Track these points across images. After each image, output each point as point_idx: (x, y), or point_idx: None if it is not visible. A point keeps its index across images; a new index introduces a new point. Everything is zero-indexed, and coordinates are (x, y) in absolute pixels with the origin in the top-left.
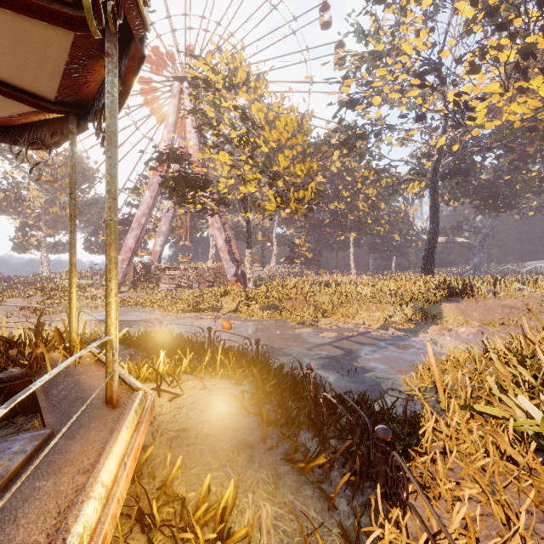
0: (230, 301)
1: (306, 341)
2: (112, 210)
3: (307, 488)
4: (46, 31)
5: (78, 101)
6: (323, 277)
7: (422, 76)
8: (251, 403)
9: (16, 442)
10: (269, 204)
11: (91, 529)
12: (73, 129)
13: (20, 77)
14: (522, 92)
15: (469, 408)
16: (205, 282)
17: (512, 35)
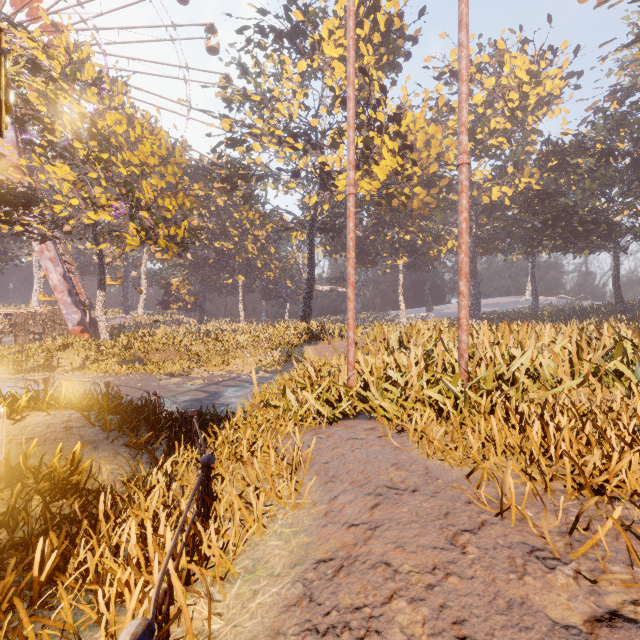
0: (73, 356)
1: (172, 390)
2: None
3: (139, 456)
4: None
5: None
6: (208, 326)
7: (295, 137)
8: (97, 421)
9: None
10: (130, 237)
11: None
12: None
13: None
14: (367, 174)
15: (269, 405)
16: (27, 334)
17: (358, 127)
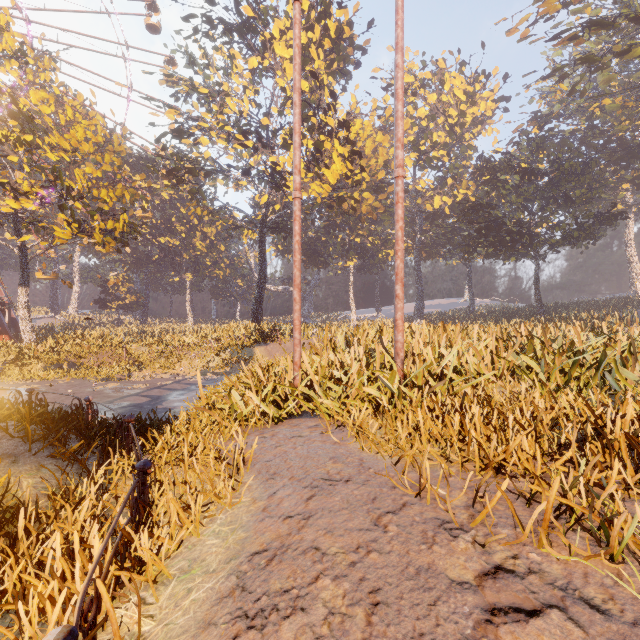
0: None
1: (108, 395)
2: None
3: (68, 467)
4: None
5: None
6: (151, 326)
7: (245, 134)
8: (17, 432)
9: None
10: (60, 229)
11: None
12: None
13: None
14: (318, 176)
15: (214, 407)
16: None
17: (309, 129)
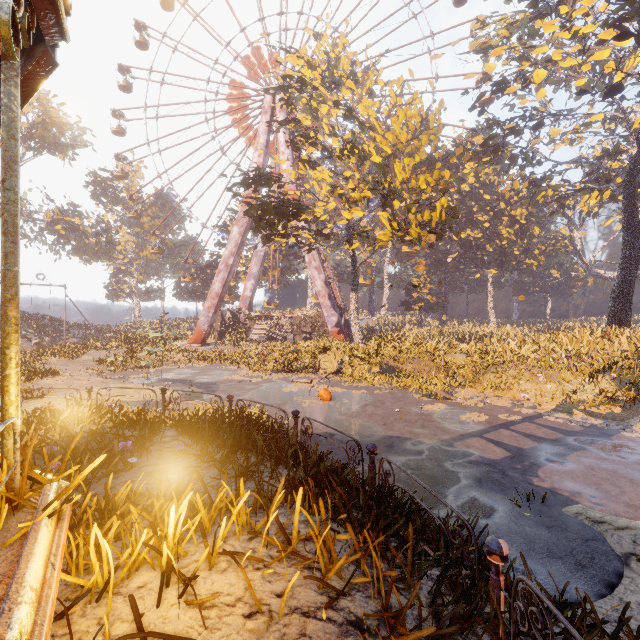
0: (331, 359)
1: (441, 427)
2: None
3: None
4: None
5: None
6: (450, 327)
7: (619, 23)
8: None
9: None
10: (381, 232)
11: None
12: None
13: None
14: None
15: None
16: (301, 333)
17: None
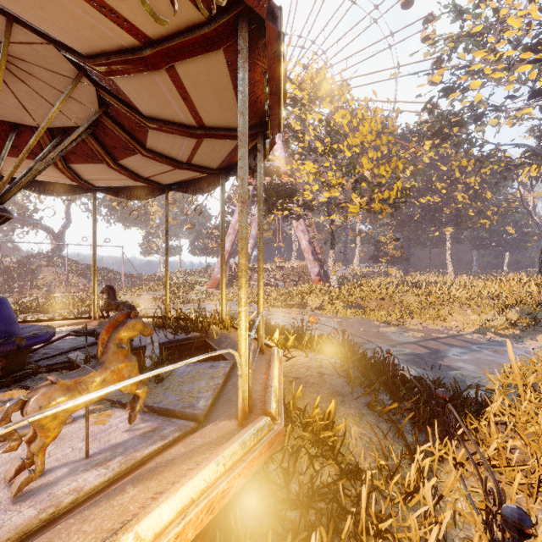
0: (315, 299)
1: (390, 338)
2: (261, 240)
3: (383, 424)
4: (226, 141)
5: (227, 165)
6: (412, 277)
7: (535, 47)
8: (341, 370)
9: (220, 363)
10: (352, 206)
11: (277, 389)
12: (223, 183)
13: (203, 161)
14: None
15: None
16: (290, 281)
17: None
